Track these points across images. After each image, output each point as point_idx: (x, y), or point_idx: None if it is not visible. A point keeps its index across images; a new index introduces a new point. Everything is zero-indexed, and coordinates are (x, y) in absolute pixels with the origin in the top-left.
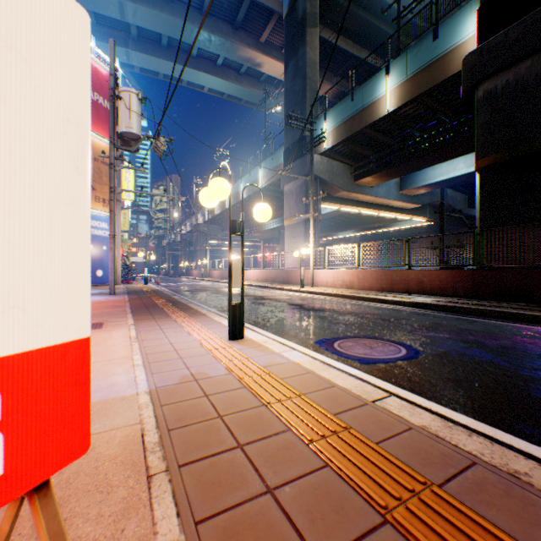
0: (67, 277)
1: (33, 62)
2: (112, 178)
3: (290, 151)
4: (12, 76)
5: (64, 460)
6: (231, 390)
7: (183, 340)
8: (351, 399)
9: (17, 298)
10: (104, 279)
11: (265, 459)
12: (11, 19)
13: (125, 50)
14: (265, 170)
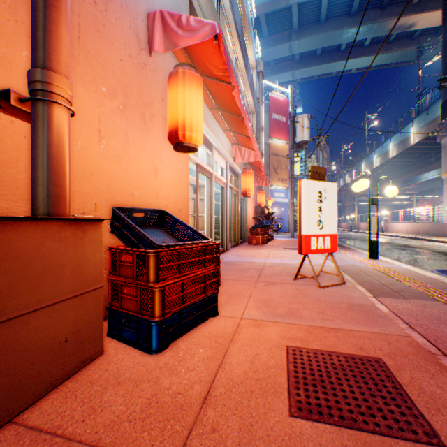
0: (334, 224)
1: (331, 196)
2: (292, 169)
3: None
4: (330, 199)
5: (334, 250)
6: (366, 268)
7: (342, 256)
8: (424, 277)
9: (330, 227)
10: (281, 229)
11: (375, 277)
12: (330, 192)
13: (290, 72)
14: (417, 126)
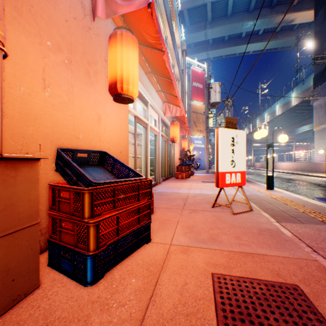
0: (244, 163)
1: (241, 141)
2: (207, 123)
3: (318, 76)
4: (240, 144)
5: (243, 184)
6: (266, 197)
7: (246, 188)
8: (311, 204)
9: (241, 165)
10: (199, 167)
11: (275, 205)
12: (240, 138)
13: (206, 52)
14: (296, 93)
